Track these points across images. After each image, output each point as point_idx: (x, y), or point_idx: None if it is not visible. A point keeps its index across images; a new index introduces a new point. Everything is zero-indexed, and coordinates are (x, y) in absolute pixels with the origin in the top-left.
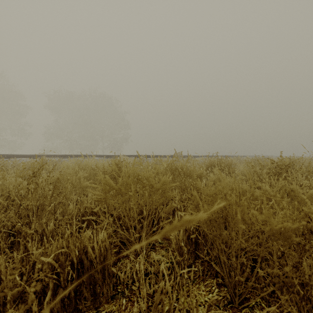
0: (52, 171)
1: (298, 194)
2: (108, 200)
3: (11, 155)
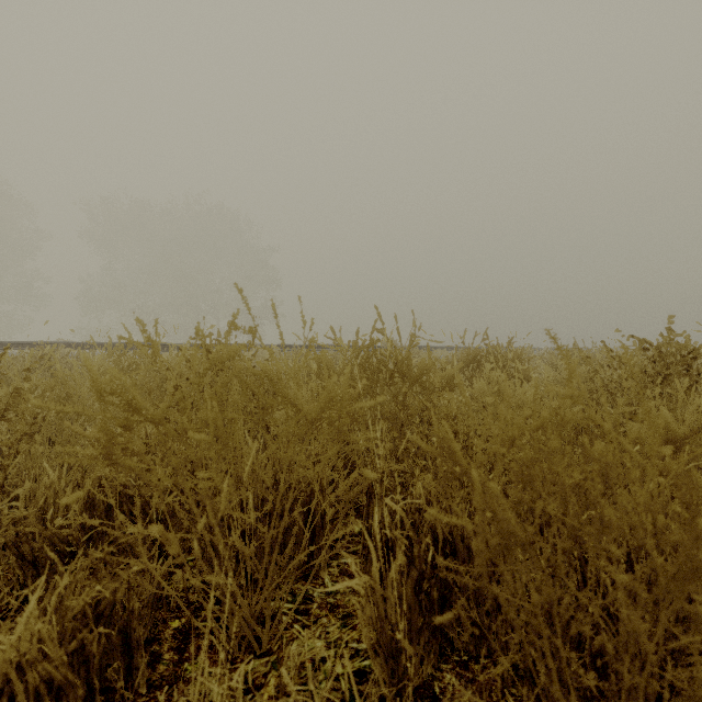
0: None
1: None
2: (123, 463)
3: None
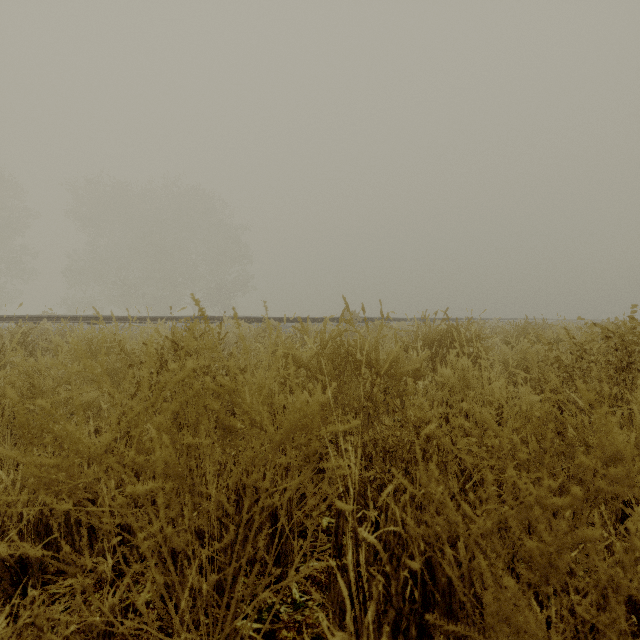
0: None
1: None
2: (57, 506)
3: None
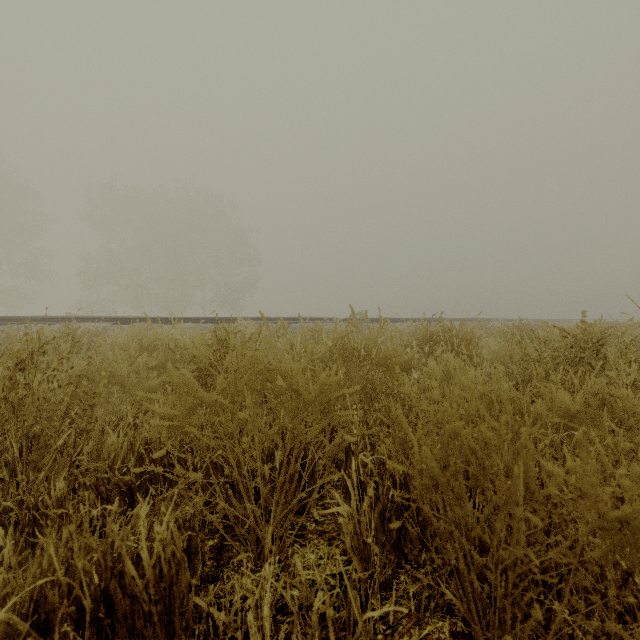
0: (69, 358)
1: (630, 410)
2: (189, 431)
3: (4, 318)
